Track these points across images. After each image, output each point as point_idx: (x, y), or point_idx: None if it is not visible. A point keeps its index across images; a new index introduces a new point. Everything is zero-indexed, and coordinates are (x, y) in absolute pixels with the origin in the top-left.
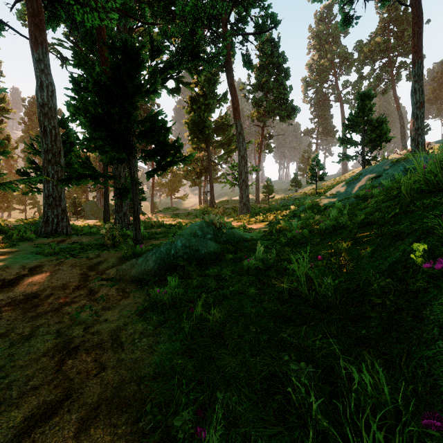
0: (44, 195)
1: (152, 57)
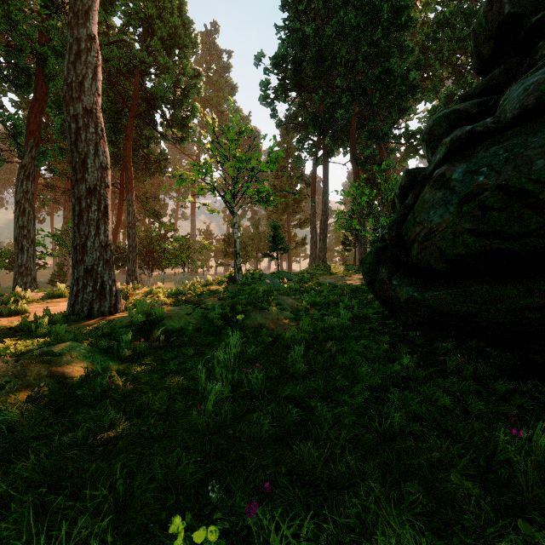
0: (360, 253)
1: (407, 141)
